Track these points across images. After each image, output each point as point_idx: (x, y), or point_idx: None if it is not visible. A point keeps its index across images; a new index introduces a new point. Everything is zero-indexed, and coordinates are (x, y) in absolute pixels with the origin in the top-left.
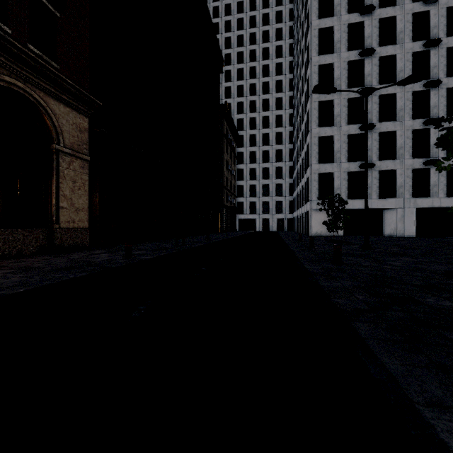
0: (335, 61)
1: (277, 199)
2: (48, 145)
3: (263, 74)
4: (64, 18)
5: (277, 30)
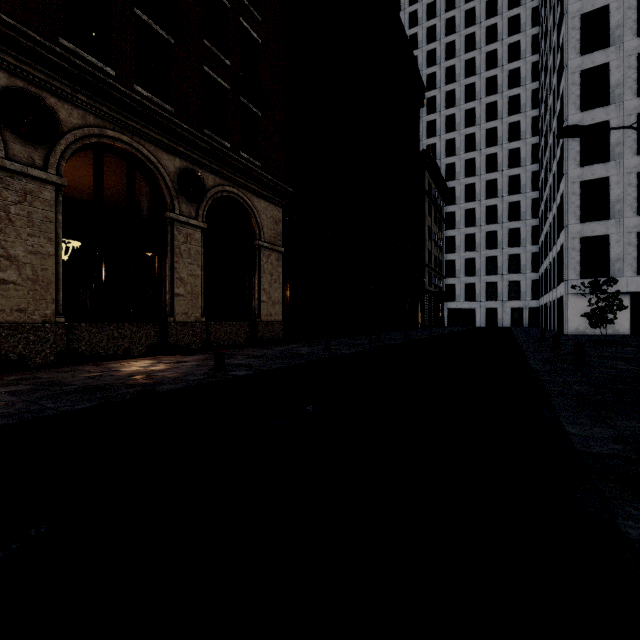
0: (612, 59)
1: (510, 279)
2: (252, 242)
3: (487, 92)
4: (264, 115)
5: (511, 20)
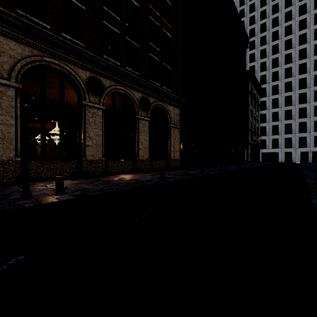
0: None
1: (300, 136)
2: (167, 124)
3: (285, 34)
4: (172, 68)
5: None
